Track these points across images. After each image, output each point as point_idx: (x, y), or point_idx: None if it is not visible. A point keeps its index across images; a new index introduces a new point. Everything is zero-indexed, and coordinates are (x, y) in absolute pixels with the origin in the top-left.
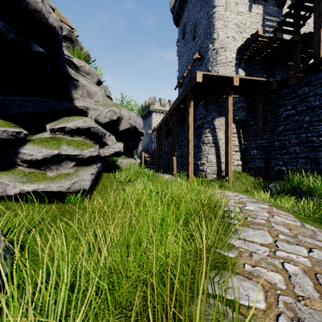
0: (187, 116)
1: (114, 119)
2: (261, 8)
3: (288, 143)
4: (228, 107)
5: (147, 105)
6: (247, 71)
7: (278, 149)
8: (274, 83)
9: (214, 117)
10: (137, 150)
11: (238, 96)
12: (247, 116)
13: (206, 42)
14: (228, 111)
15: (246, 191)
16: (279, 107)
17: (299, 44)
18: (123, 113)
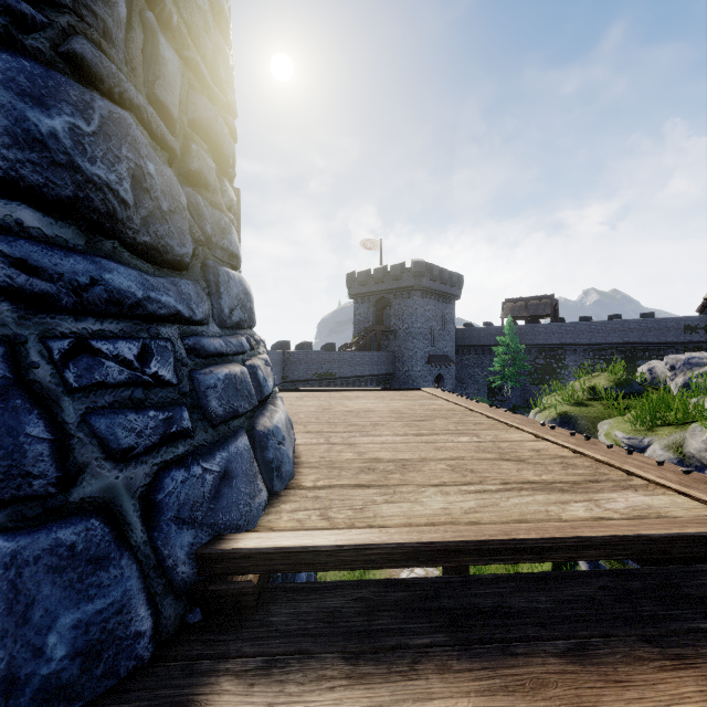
0: None
1: None
2: None
3: None
4: None
5: None
6: None
7: None
8: None
9: None
10: None
11: None
12: None
13: None
14: None
15: None
16: None
17: None
18: None
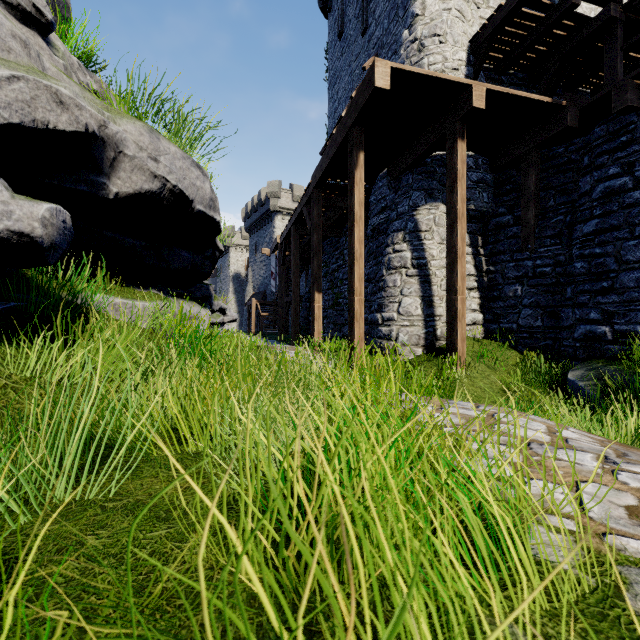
0: (350, 194)
1: (60, 127)
2: None
3: (615, 263)
4: (455, 169)
5: (264, 200)
6: None
7: (585, 280)
8: (572, 111)
9: (416, 203)
10: (243, 295)
11: (473, 155)
12: (495, 203)
13: (394, 28)
14: (455, 180)
15: (504, 391)
16: (583, 175)
17: (620, 27)
18: (125, 132)
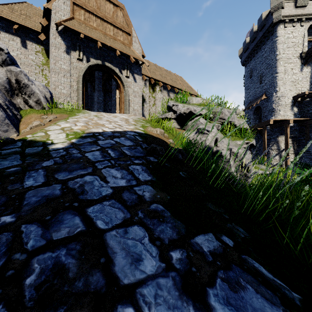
0: (263, 137)
1: None
2: (310, 68)
3: None
4: (286, 133)
5: None
6: (299, 107)
7: None
8: None
9: (277, 136)
10: None
11: (293, 123)
12: (299, 134)
13: (271, 90)
14: (286, 135)
15: None
16: None
17: None
18: None
